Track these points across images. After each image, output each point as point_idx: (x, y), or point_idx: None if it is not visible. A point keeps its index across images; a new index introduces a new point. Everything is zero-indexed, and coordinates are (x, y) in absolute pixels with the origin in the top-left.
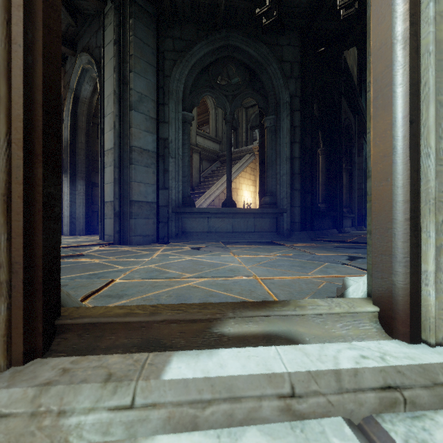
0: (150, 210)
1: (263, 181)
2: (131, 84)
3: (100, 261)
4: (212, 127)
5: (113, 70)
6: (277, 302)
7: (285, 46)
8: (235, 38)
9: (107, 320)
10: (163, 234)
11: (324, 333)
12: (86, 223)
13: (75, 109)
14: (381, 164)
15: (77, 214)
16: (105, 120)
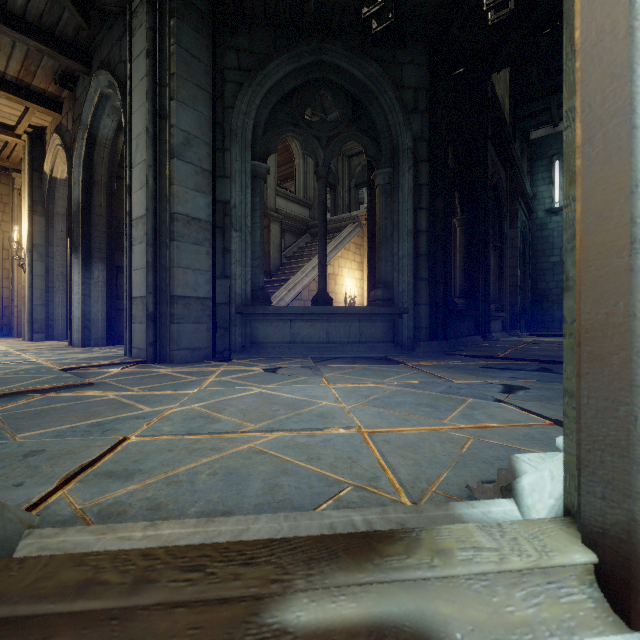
0: (202, 310)
1: (373, 265)
2: (173, 118)
3: (117, 395)
4: (300, 183)
5: (145, 96)
6: (395, 536)
7: (406, 64)
8: (332, 51)
9: (33, 611)
10: (222, 346)
11: (491, 618)
12: (107, 328)
13: (91, 156)
14: (601, 271)
15: (94, 315)
16: (133, 173)
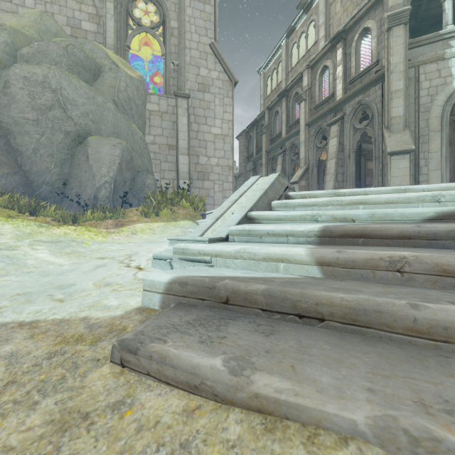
0: None
1: None
2: None
3: None
4: None
5: None
6: None
7: None
8: None
9: None
10: None
11: None
12: None
13: None
14: None
15: None
16: None
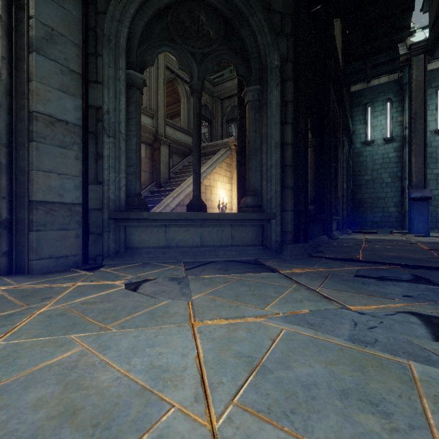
0: (70, 216)
1: (243, 175)
2: (32, 8)
3: None
4: (184, 117)
5: None
6: None
7: None
8: None
9: None
10: (94, 252)
11: None
12: None
13: None
14: None
15: None
16: None
